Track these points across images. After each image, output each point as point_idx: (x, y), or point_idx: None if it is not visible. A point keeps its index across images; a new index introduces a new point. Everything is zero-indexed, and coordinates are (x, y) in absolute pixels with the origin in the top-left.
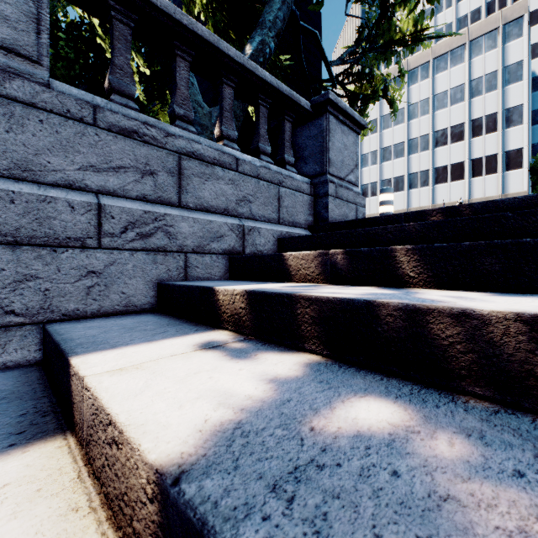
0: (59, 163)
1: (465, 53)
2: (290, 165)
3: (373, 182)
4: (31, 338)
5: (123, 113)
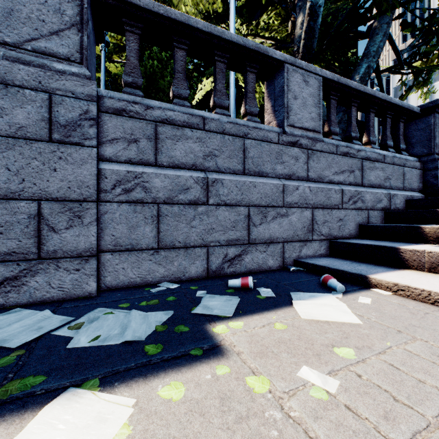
0: (327, 173)
1: None
2: (403, 150)
3: None
4: (326, 245)
5: (339, 145)
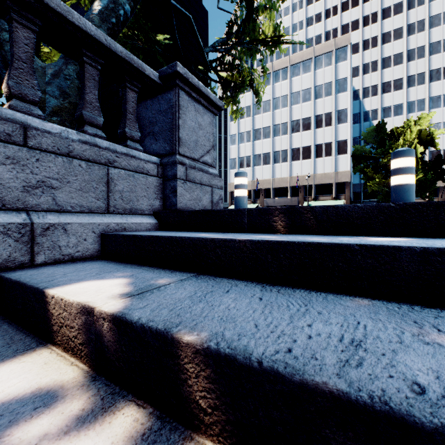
0: None
1: (311, 65)
2: (134, 140)
3: (248, 156)
4: None
5: None
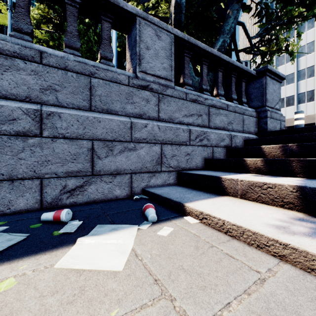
0: (178, 115)
1: None
2: (244, 103)
3: None
4: (174, 176)
5: (190, 93)
